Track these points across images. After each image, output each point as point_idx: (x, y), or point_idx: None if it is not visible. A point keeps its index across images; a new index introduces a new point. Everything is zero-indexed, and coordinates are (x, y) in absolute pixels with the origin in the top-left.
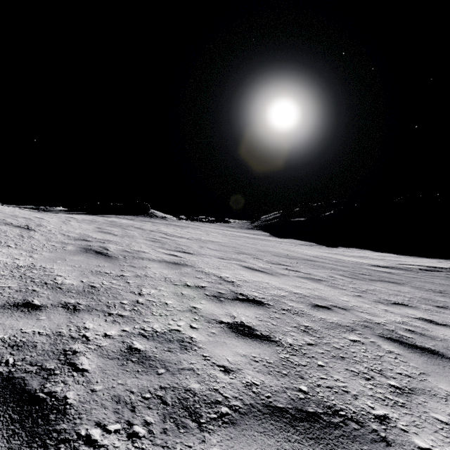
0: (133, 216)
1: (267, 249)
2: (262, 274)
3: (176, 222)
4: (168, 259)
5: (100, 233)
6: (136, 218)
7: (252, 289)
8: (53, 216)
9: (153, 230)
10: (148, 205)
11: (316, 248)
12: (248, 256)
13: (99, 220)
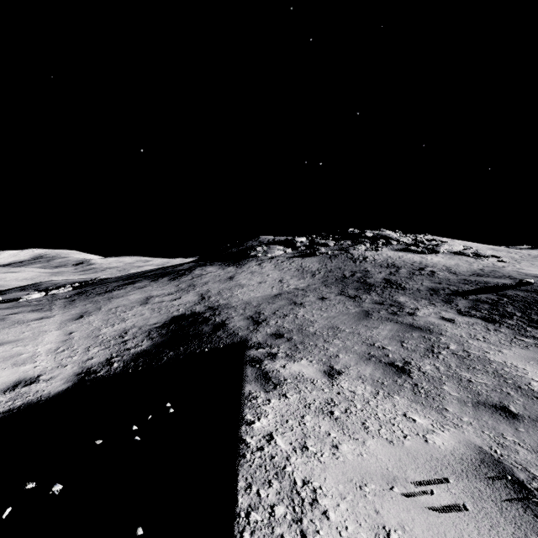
0: None
1: None
2: None
3: None
4: None
5: None
6: None
7: None
8: None
9: None
10: None
11: None
12: None
13: None
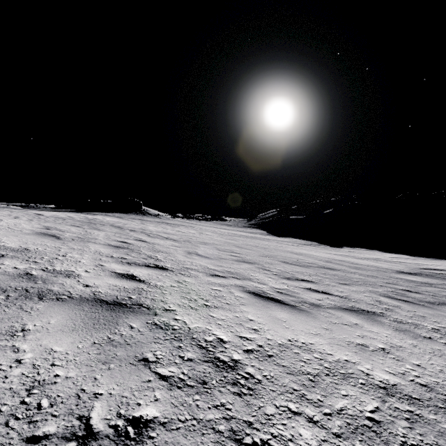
0: (124, 214)
1: (271, 252)
2: (285, 312)
3: (170, 220)
4: (106, 292)
5: (30, 237)
6: (126, 215)
7: (287, 398)
8: (2, 213)
9: (135, 229)
10: (141, 202)
11: (320, 249)
12: (251, 265)
13: (76, 217)
